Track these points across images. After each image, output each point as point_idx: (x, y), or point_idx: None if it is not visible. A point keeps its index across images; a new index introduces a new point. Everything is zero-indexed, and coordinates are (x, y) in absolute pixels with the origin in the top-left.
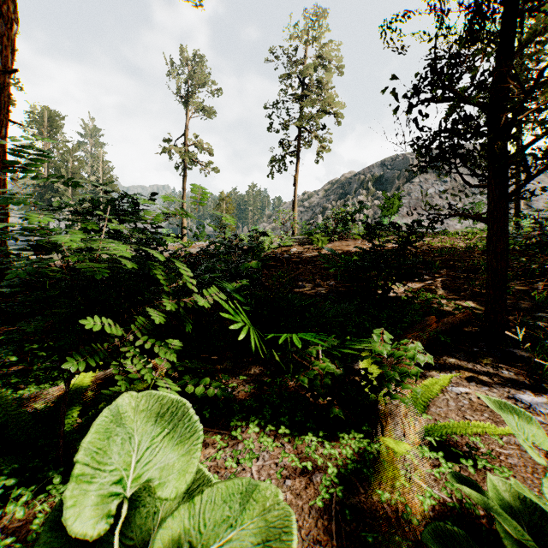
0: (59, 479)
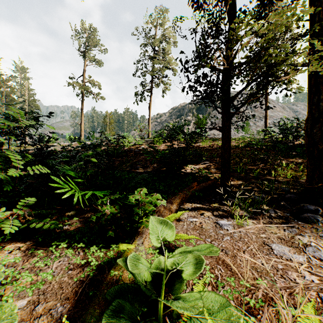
0: None
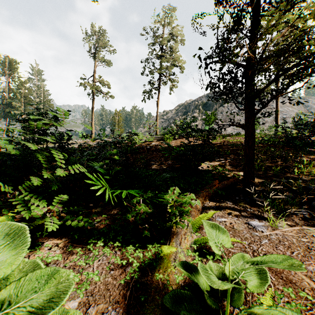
0: None
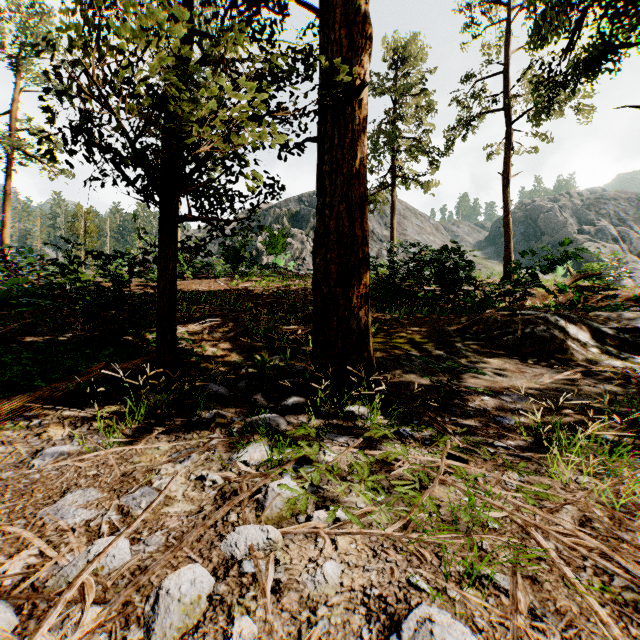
0: None
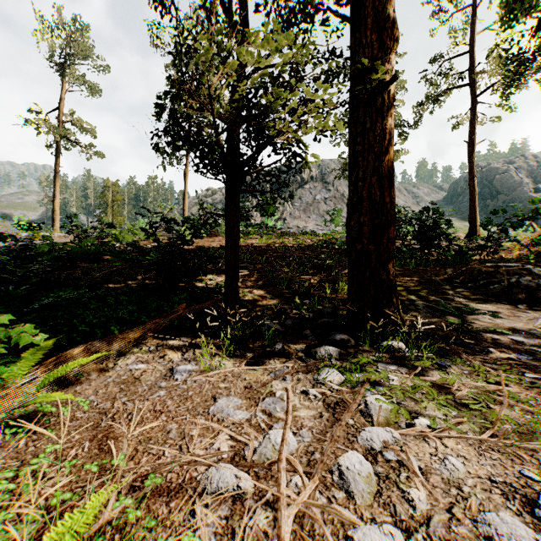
0: None
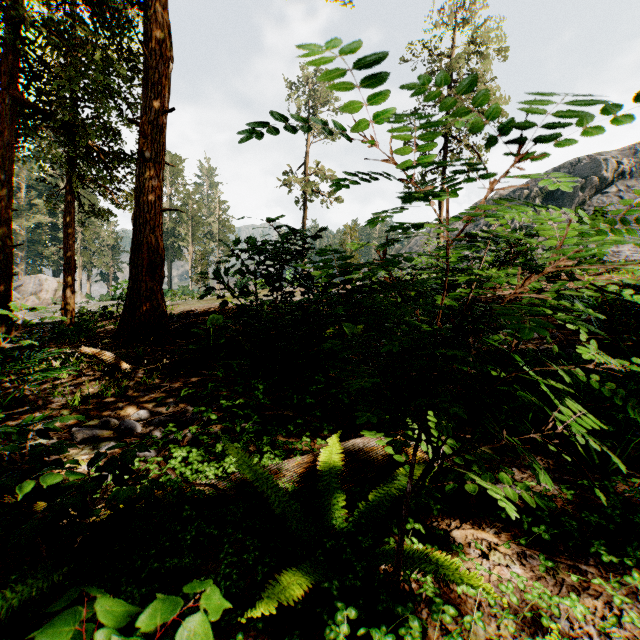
0: (416, 621)
